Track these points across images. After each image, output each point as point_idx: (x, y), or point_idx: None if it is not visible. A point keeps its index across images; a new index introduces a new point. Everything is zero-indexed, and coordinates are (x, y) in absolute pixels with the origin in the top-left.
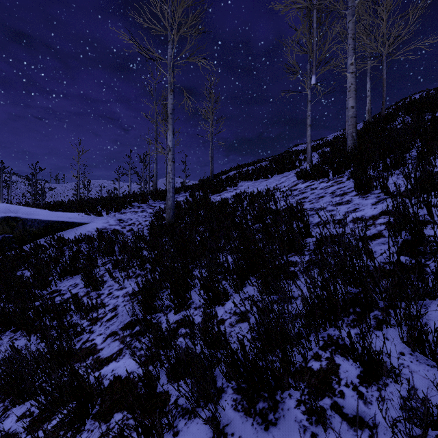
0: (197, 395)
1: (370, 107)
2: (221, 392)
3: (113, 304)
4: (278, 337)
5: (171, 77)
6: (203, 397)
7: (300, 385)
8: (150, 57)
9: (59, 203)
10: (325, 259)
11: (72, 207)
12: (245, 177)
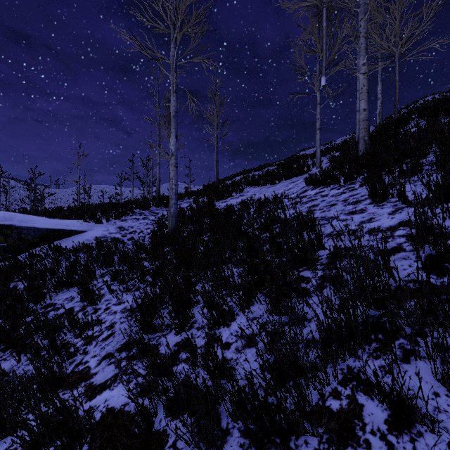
0: (197, 446)
1: (381, 110)
2: (226, 434)
3: (110, 320)
4: (292, 373)
5: (174, 78)
6: (205, 446)
7: (317, 430)
8: (151, 57)
9: (58, 210)
10: (340, 275)
11: (70, 214)
12: (251, 183)
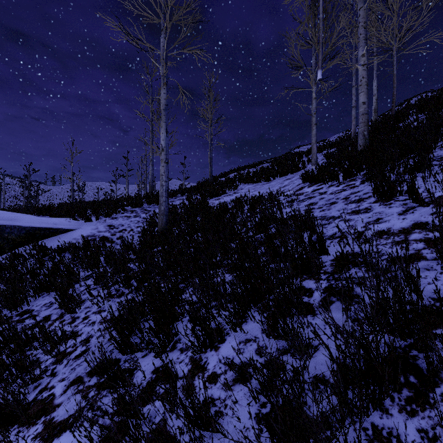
0: None
1: (377, 106)
2: None
3: (86, 333)
4: None
5: (163, 69)
6: None
7: None
8: (140, 47)
9: (47, 207)
10: (350, 288)
11: (59, 212)
12: (245, 180)
